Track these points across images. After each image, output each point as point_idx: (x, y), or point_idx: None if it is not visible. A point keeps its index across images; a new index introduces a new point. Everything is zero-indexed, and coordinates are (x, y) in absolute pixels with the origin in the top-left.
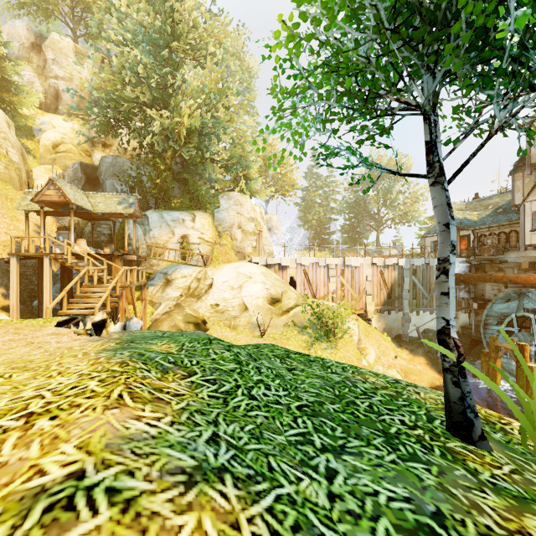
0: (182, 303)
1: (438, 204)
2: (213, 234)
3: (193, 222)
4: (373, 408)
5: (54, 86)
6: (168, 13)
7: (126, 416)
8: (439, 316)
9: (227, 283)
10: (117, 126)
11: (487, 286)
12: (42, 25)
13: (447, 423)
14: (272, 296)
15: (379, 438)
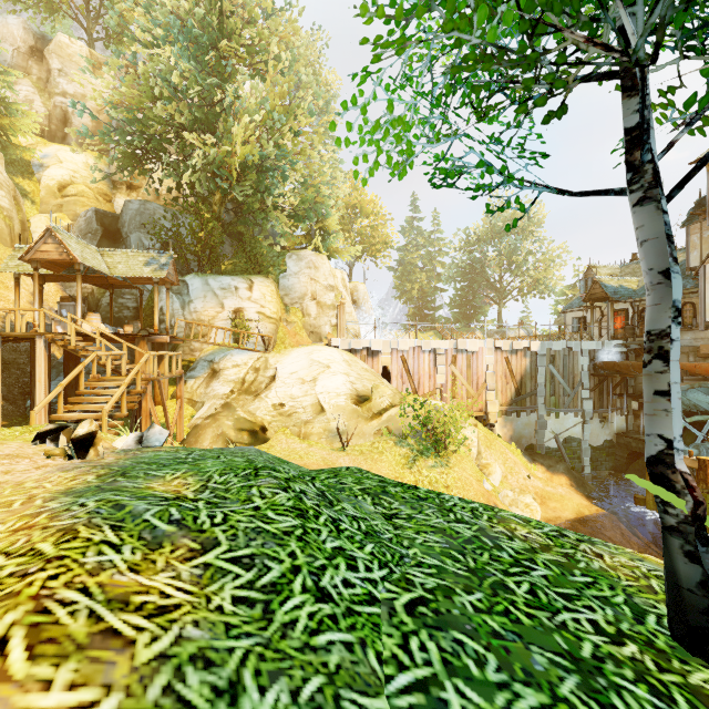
0: (232, 403)
1: (649, 237)
2: (278, 308)
3: (249, 291)
4: (539, 595)
5: (62, 106)
6: (215, 2)
7: None
8: (651, 432)
9: (296, 375)
10: (146, 159)
11: None
12: (46, 25)
13: (675, 626)
14: (358, 392)
15: (570, 677)
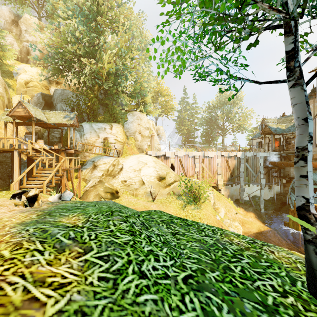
0: (103, 180)
1: (298, 102)
2: (124, 137)
3: (111, 129)
4: (246, 272)
5: (26, 47)
6: None
7: None
8: (298, 194)
9: (131, 167)
10: (64, 70)
11: (291, 169)
12: (20, 10)
13: (311, 287)
14: (160, 175)
15: (263, 315)
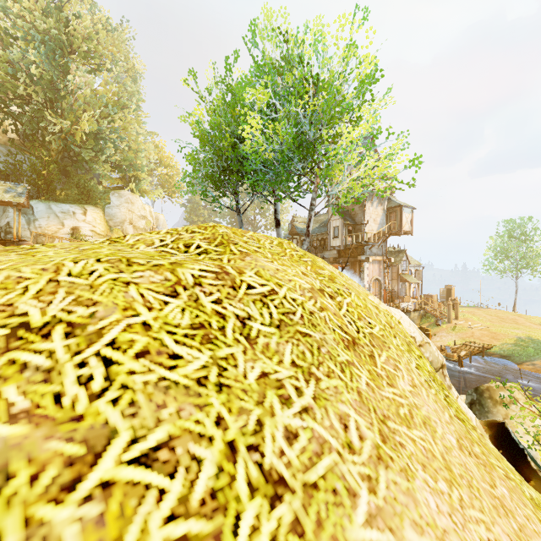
0: None
1: (239, 221)
2: (105, 228)
3: (84, 215)
4: None
5: None
6: (64, 23)
7: None
8: None
9: None
10: None
11: None
12: None
13: None
14: None
15: None
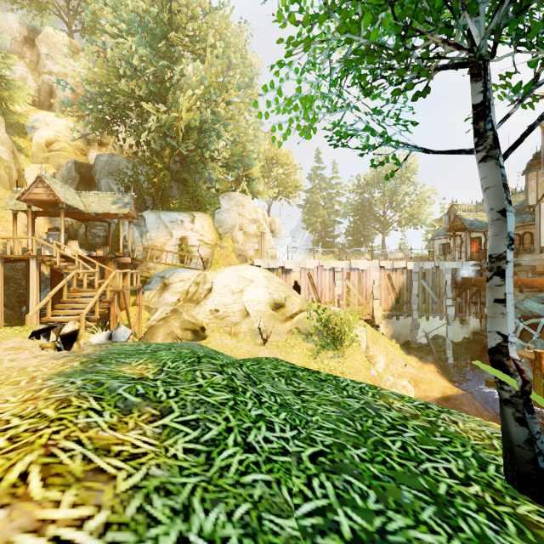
0: (179, 309)
1: (491, 185)
2: (214, 236)
3: (192, 223)
4: (409, 450)
5: (48, 82)
6: (165, 3)
7: (14, 527)
8: (492, 329)
9: (227, 287)
10: (113, 122)
11: None
12: (37, 20)
13: (508, 473)
14: (275, 300)
15: (429, 507)
